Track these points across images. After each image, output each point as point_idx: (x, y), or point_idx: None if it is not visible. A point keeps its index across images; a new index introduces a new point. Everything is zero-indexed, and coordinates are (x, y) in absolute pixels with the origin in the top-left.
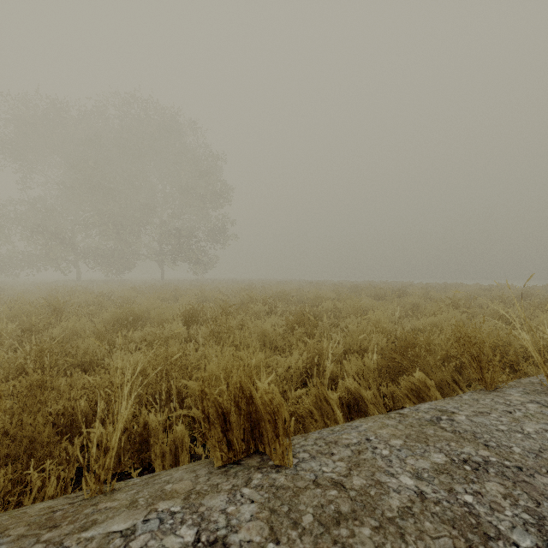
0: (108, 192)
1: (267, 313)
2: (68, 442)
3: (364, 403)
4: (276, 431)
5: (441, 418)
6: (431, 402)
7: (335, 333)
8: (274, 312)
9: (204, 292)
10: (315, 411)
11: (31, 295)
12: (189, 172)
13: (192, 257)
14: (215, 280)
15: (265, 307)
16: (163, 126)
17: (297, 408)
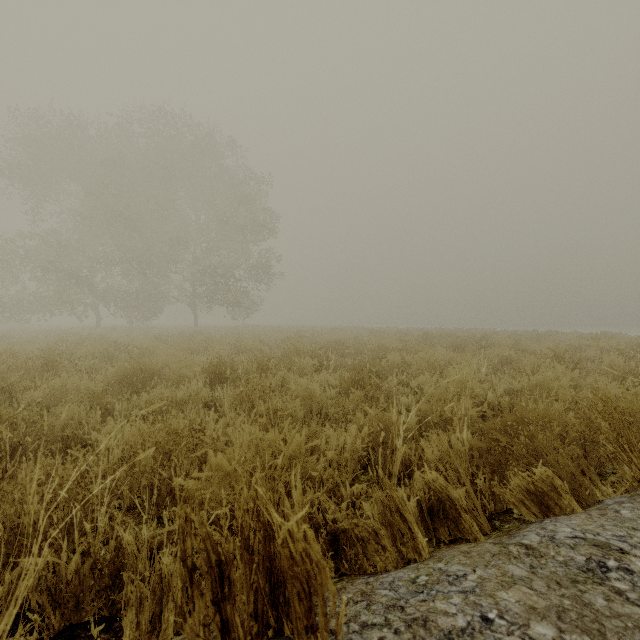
0: (131, 223)
1: (317, 368)
2: (13, 565)
3: (455, 510)
4: (313, 617)
5: (606, 564)
6: (570, 519)
7: (404, 396)
8: (325, 367)
9: (240, 341)
10: (382, 530)
11: (34, 345)
12: (227, 199)
13: (230, 299)
14: (257, 327)
15: (314, 361)
16: (196, 145)
17: (354, 523)
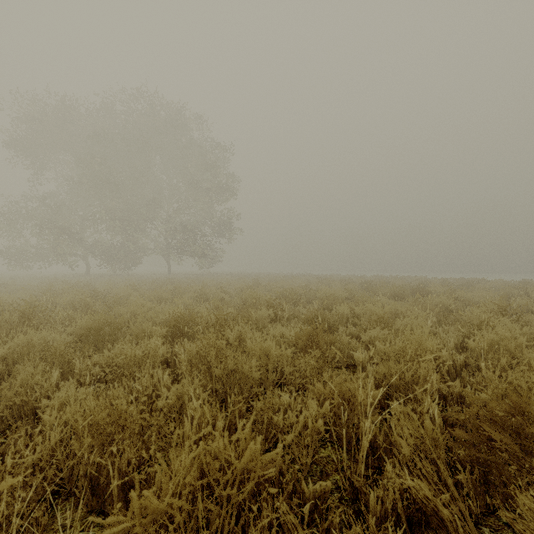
0: (114, 187)
1: (272, 318)
2: None
3: (446, 533)
4: None
5: None
6: None
7: (357, 352)
8: (280, 317)
9: (204, 290)
10: None
11: (27, 292)
12: (195, 166)
13: (197, 251)
14: (221, 274)
15: (270, 312)
16: (169, 120)
17: None
